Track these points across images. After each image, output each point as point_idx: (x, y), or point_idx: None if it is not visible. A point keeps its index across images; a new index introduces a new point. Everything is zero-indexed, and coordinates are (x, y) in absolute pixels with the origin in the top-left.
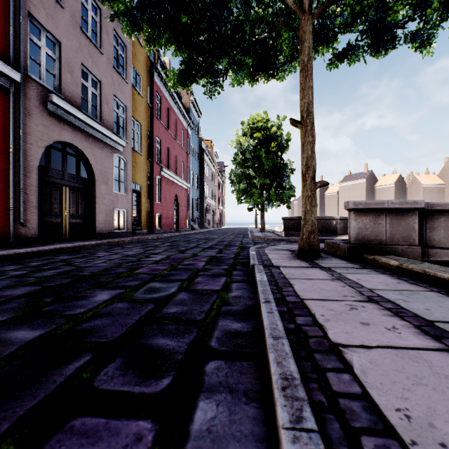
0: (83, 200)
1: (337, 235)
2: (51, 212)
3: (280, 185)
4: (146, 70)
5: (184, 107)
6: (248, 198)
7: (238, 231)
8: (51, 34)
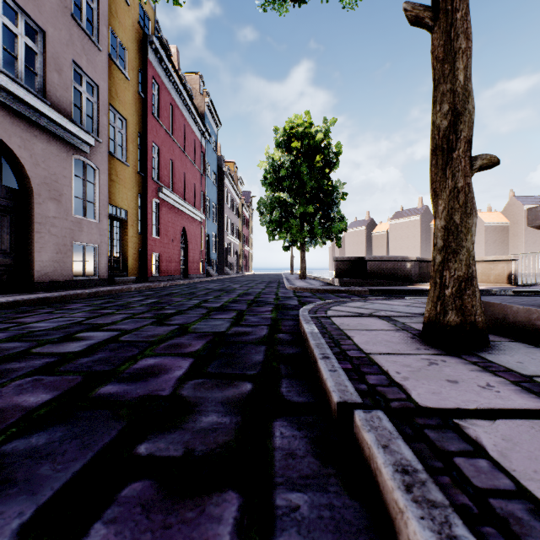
0: (7, 225)
1: (414, 283)
2: None
3: (327, 215)
4: (135, 42)
5: (196, 108)
6: (284, 232)
7: (270, 278)
8: None
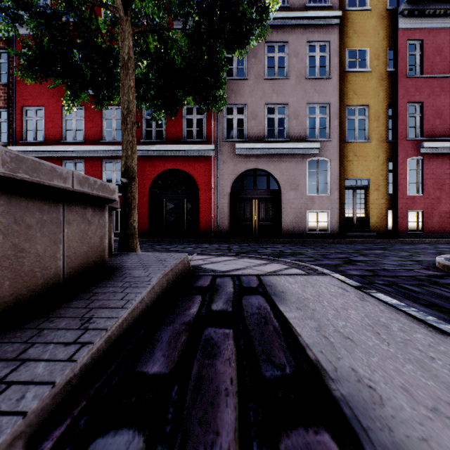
0: (272, 207)
1: None
2: (244, 218)
3: None
4: (381, 31)
5: None
6: None
7: None
8: (239, 104)
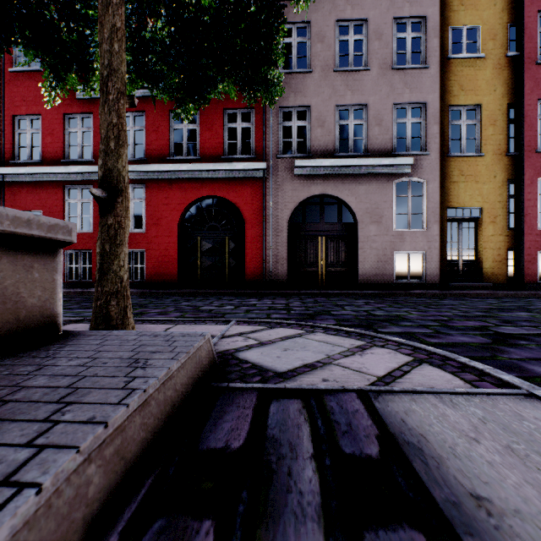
0: (345, 247)
1: None
2: (307, 262)
3: None
4: (498, 1)
5: None
6: None
7: None
8: (300, 106)
